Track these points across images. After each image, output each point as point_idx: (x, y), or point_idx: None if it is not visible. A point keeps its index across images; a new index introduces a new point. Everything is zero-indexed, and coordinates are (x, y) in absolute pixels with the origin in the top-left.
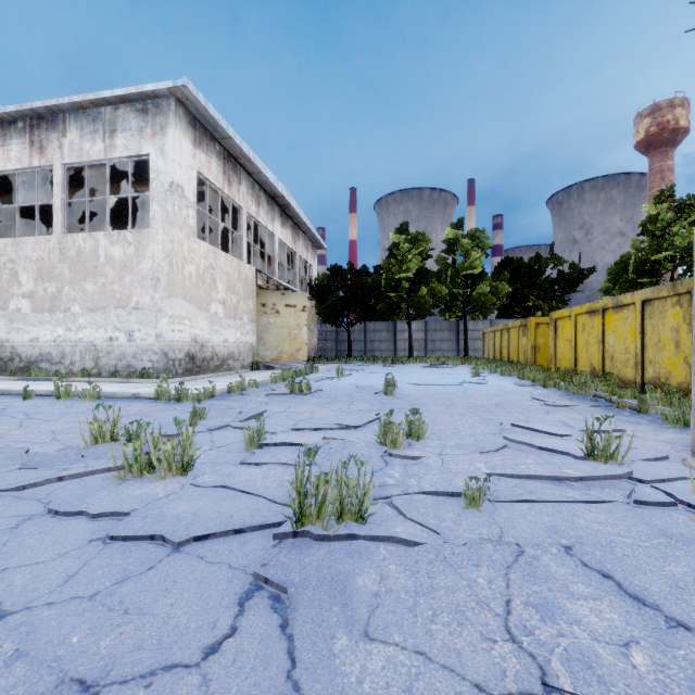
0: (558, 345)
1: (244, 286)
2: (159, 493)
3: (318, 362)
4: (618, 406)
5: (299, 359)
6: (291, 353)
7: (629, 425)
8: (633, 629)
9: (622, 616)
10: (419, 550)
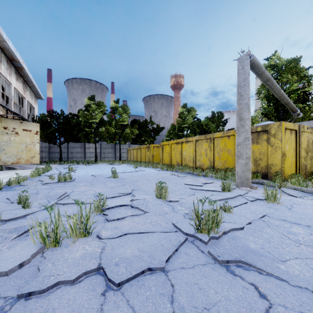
0: (164, 155)
1: None
2: (95, 250)
3: (41, 164)
4: (198, 175)
5: (33, 163)
6: (27, 159)
7: (209, 180)
8: (306, 230)
9: (301, 228)
10: (246, 229)
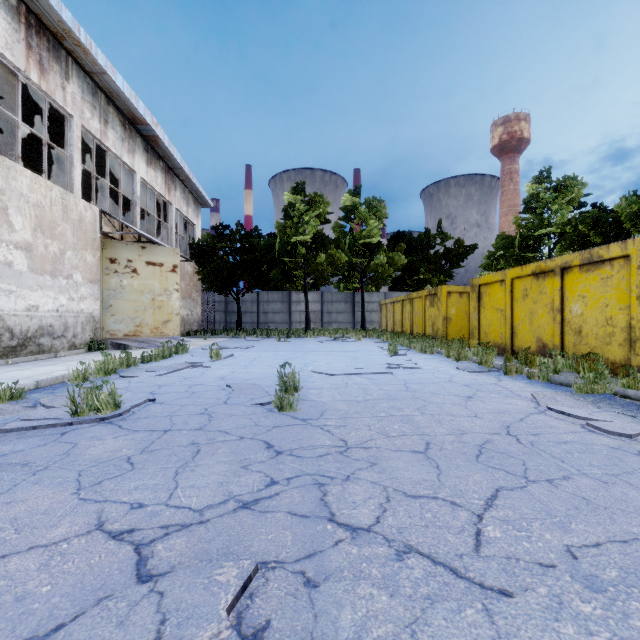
0: (483, 316)
1: (76, 230)
2: None
3: (200, 336)
4: None
5: (167, 335)
6: (155, 326)
7: None
8: None
9: None
10: None
